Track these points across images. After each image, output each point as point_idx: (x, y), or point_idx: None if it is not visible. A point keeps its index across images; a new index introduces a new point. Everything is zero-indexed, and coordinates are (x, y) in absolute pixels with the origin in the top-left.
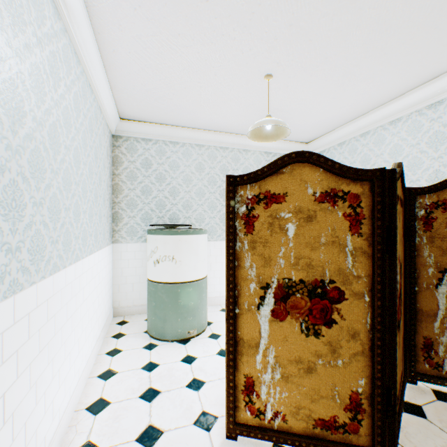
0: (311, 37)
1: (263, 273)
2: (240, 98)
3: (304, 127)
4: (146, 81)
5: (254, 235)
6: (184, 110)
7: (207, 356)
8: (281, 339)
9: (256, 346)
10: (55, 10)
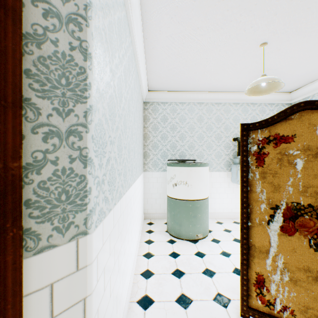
0: (309, 5)
1: (272, 197)
2: (236, 64)
3: (289, 80)
4: (169, 64)
5: (264, 167)
6: (192, 79)
7: (212, 254)
8: (289, 250)
9: (266, 252)
10: (129, 31)
